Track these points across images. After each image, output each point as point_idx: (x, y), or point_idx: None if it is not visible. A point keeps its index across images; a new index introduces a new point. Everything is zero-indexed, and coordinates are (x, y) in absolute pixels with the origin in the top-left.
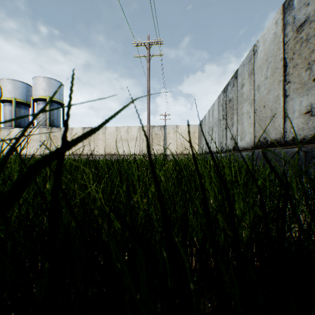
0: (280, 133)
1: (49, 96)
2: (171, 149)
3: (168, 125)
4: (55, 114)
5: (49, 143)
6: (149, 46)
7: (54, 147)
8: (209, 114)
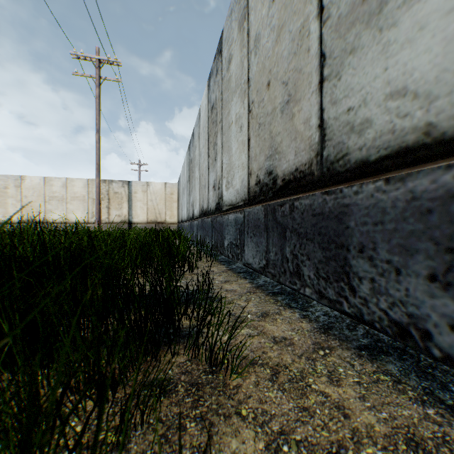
0: (207, 203)
1: None
2: (139, 215)
3: (134, 181)
4: None
5: None
6: (100, 64)
7: None
8: (182, 172)
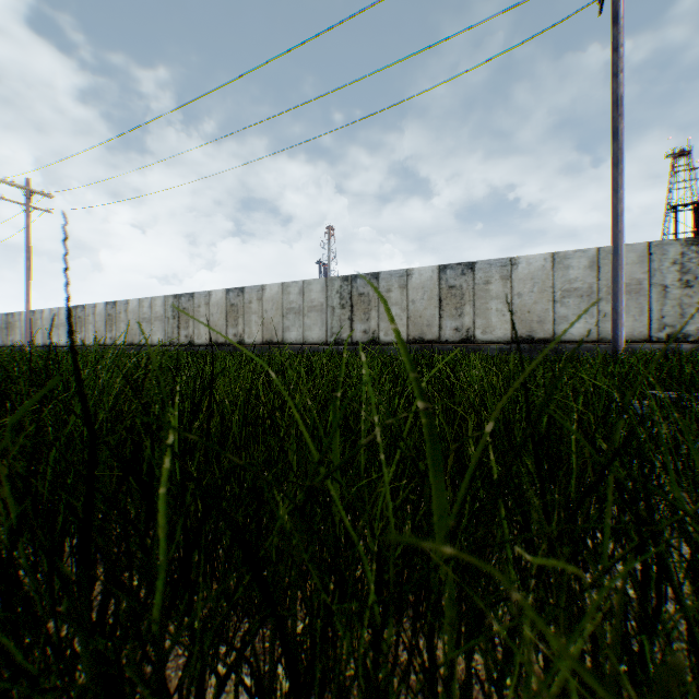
0: None
1: None
2: None
3: None
4: None
5: None
6: None
7: None
8: None
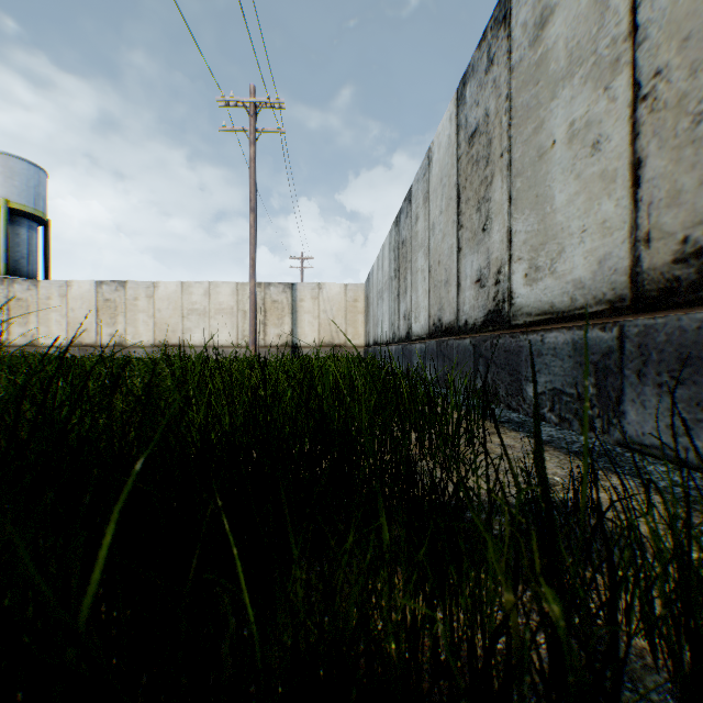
0: (454, 312)
1: (6, 198)
2: (307, 334)
3: (300, 283)
4: (23, 245)
5: (6, 317)
6: (255, 109)
7: (20, 327)
8: (378, 264)
